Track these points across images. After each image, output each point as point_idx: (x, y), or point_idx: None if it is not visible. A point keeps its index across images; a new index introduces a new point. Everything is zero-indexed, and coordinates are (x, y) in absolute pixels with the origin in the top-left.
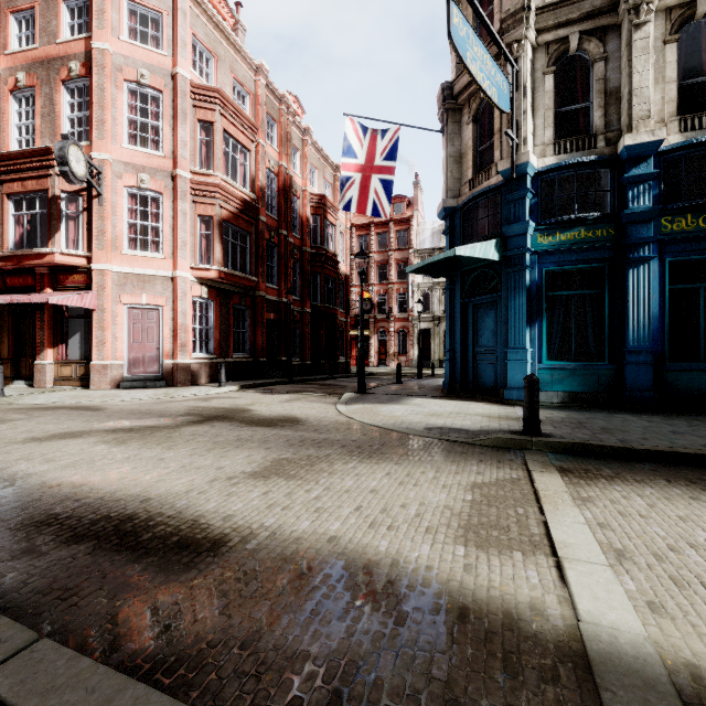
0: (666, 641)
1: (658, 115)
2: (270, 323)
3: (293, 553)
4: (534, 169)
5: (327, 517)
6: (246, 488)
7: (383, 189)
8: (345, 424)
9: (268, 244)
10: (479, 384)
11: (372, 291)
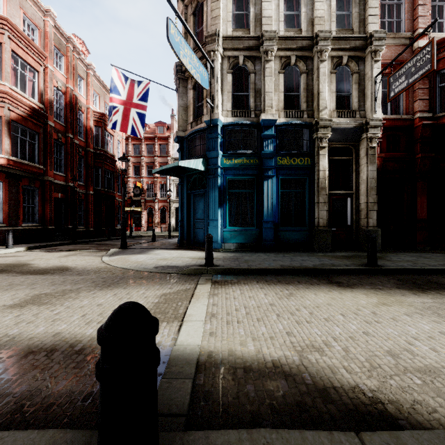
0: (207, 345)
1: (276, 107)
2: (58, 201)
3: (24, 346)
4: (222, 123)
5: (59, 323)
6: (2, 314)
7: (139, 118)
8: (103, 268)
9: (56, 142)
10: (196, 240)
11: (143, 182)
